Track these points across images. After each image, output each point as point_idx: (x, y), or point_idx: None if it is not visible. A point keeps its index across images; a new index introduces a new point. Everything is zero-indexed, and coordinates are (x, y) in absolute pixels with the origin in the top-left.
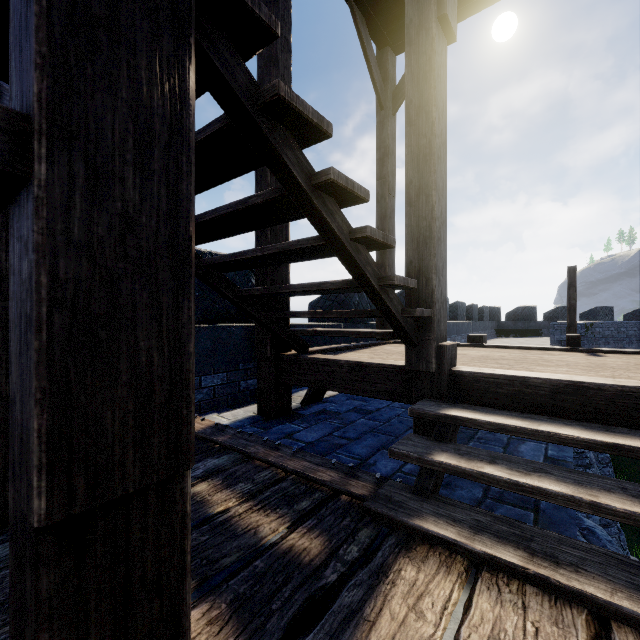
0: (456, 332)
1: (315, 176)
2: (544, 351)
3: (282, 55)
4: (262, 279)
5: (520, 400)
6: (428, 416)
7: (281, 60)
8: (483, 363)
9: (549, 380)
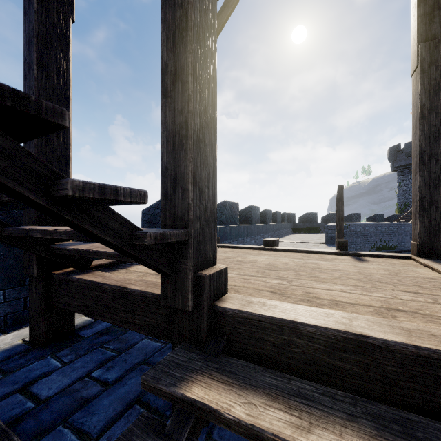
0: (264, 231)
1: None
2: (321, 254)
3: None
4: None
5: (290, 353)
6: (162, 394)
7: None
8: (265, 277)
9: (325, 330)
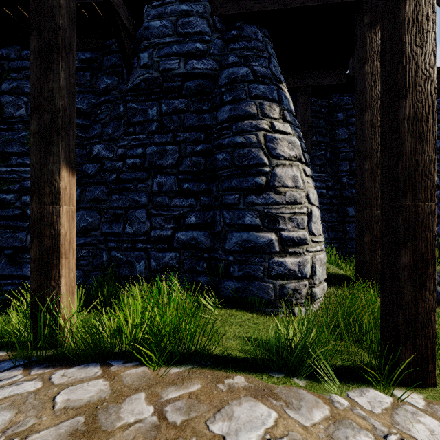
0: None
1: None
2: None
3: None
4: None
5: None
6: None
7: None
8: None
9: None
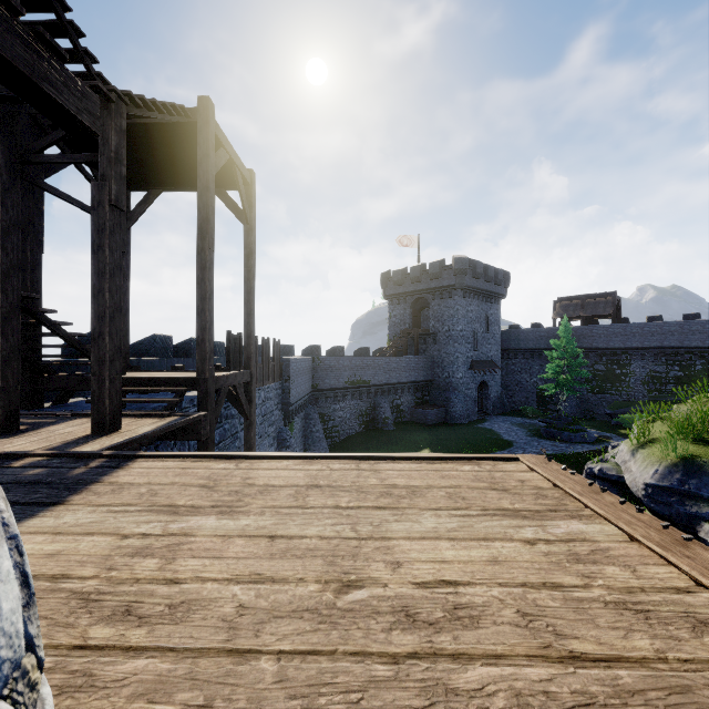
0: None
1: (52, 322)
2: None
3: (38, 219)
4: (24, 337)
5: (141, 384)
6: None
7: (37, 221)
8: None
9: (148, 377)
